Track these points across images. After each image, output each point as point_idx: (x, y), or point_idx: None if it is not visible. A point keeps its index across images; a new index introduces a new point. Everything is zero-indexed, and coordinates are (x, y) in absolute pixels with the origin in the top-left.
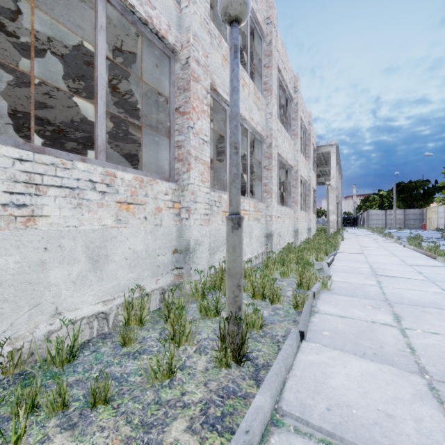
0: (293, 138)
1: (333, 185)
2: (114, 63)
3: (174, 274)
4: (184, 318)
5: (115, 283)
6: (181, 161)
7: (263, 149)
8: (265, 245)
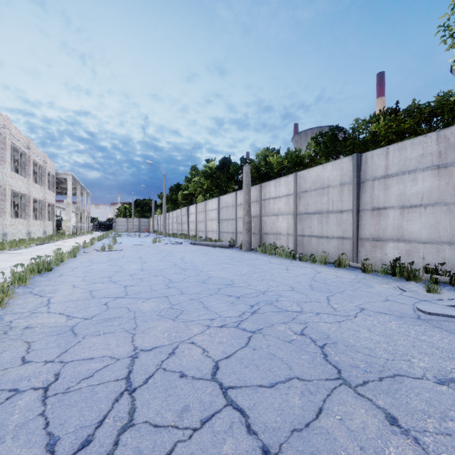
0: (27, 176)
1: (69, 202)
2: None
3: None
4: None
5: None
6: None
7: (1, 190)
8: (2, 239)
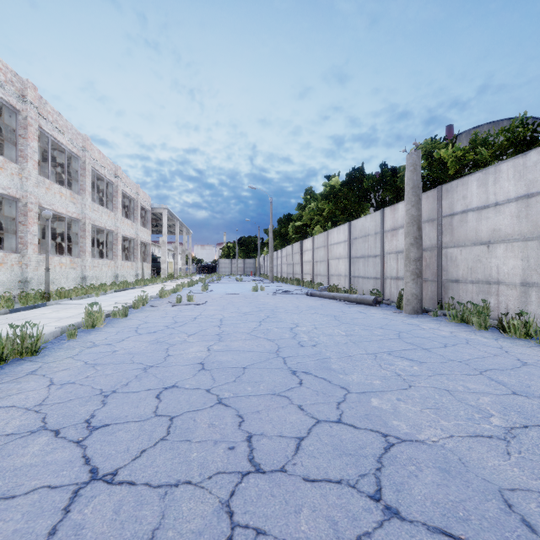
0: (114, 210)
1: (165, 241)
2: None
3: (19, 291)
4: None
5: None
6: (23, 244)
7: (80, 225)
8: (81, 283)
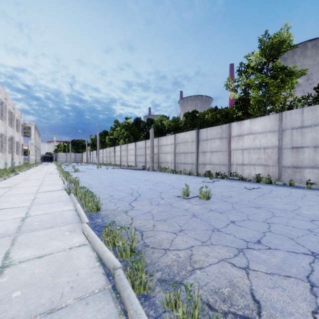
0: (12, 127)
1: (33, 143)
2: None
3: None
4: None
5: None
6: None
7: (3, 137)
8: (4, 166)
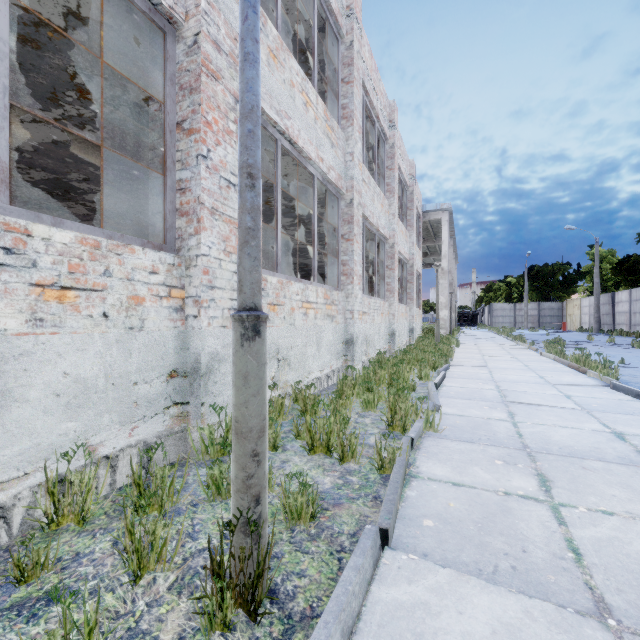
0: (387, 196)
1: (445, 268)
2: (72, 42)
3: (170, 416)
4: (175, 502)
5: (29, 444)
6: (185, 216)
7: (340, 209)
8: (343, 356)
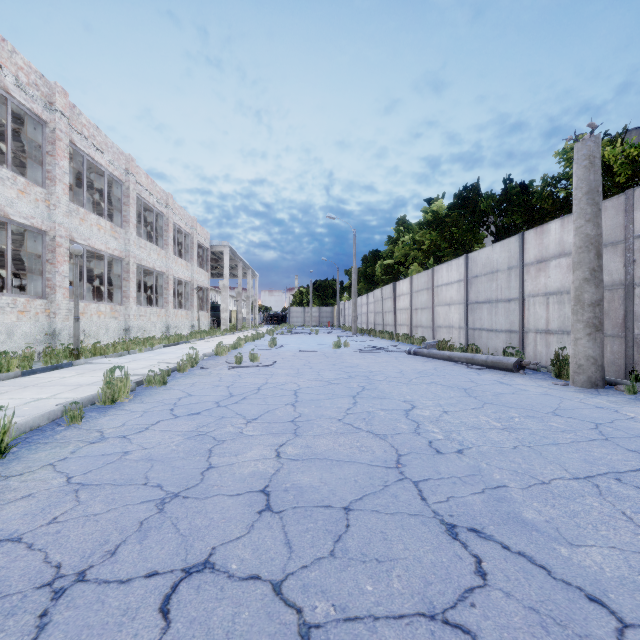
0: (165, 247)
1: (226, 285)
2: None
3: (46, 346)
4: None
5: (17, 345)
6: (50, 288)
7: (123, 265)
8: (124, 336)
